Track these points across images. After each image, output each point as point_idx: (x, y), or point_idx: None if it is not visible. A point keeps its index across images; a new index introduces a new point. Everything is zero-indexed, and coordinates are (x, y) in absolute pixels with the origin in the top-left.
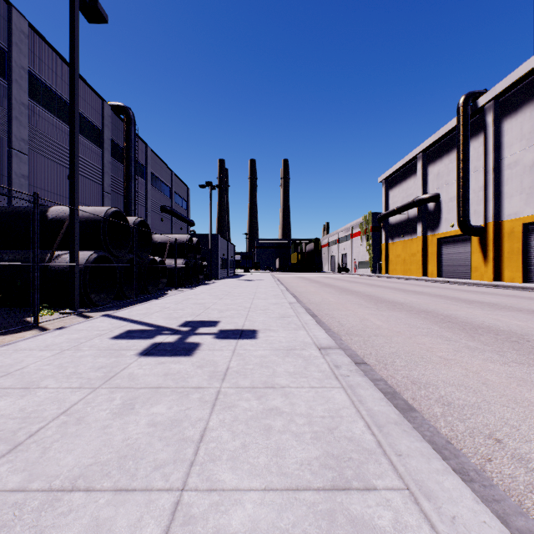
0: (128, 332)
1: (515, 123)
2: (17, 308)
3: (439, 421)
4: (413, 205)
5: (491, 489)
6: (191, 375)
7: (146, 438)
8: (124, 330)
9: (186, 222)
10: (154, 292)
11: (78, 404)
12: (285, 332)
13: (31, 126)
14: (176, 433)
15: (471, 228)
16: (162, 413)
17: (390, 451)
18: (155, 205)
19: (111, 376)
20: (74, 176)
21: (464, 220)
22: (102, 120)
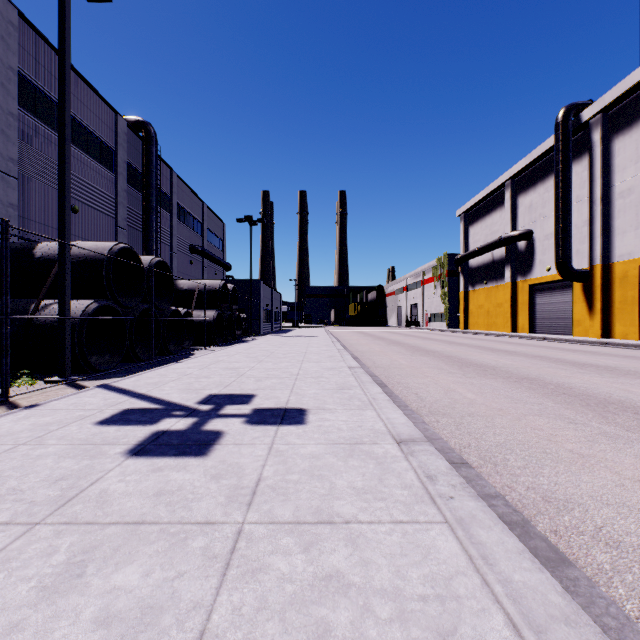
0: (123, 413)
1: (629, 142)
2: None
3: (613, 585)
4: (499, 244)
5: None
6: (199, 496)
7: None
8: (119, 410)
9: (221, 265)
10: (177, 352)
11: None
12: (346, 413)
13: (22, 142)
14: None
15: (573, 272)
16: (130, 588)
17: None
18: (183, 244)
19: (69, 497)
20: (64, 200)
21: (564, 262)
22: (115, 138)
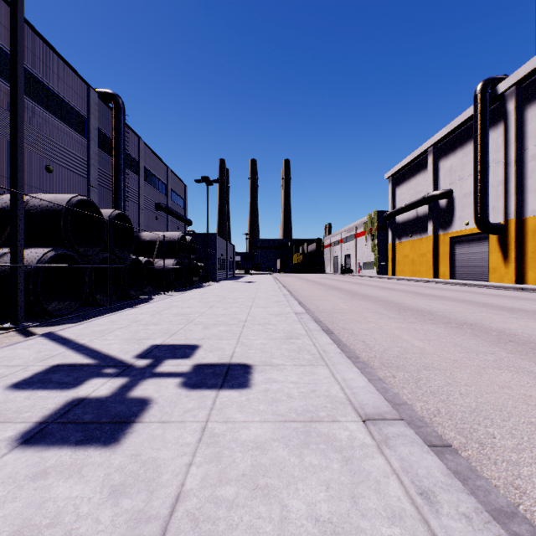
0: (48, 371)
1: None
2: None
3: None
4: (423, 202)
5: None
6: None
7: None
8: (46, 367)
9: (183, 221)
10: (138, 297)
11: None
12: (296, 371)
13: None
14: None
15: (490, 225)
16: None
17: None
18: (149, 202)
19: None
20: (17, 150)
21: (482, 217)
22: (87, 107)
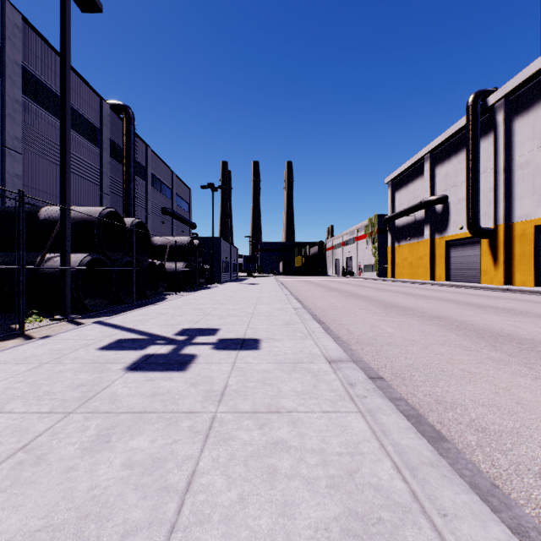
0: (118, 342)
1: (526, 122)
2: (6, 314)
3: (475, 454)
4: (420, 207)
5: None
6: (183, 396)
7: (118, 486)
8: (114, 340)
9: (188, 224)
10: (153, 296)
11: (42, 435)
12: (291, 342)
13: (25, 124)
14: (157, 478)
15: (481, 230)
16: (142, 448)
17: (430, 509)
18: (156, 207)
19: (89, 397)
20: (65, 173)
21: (473, 222)
22: (100, 119)
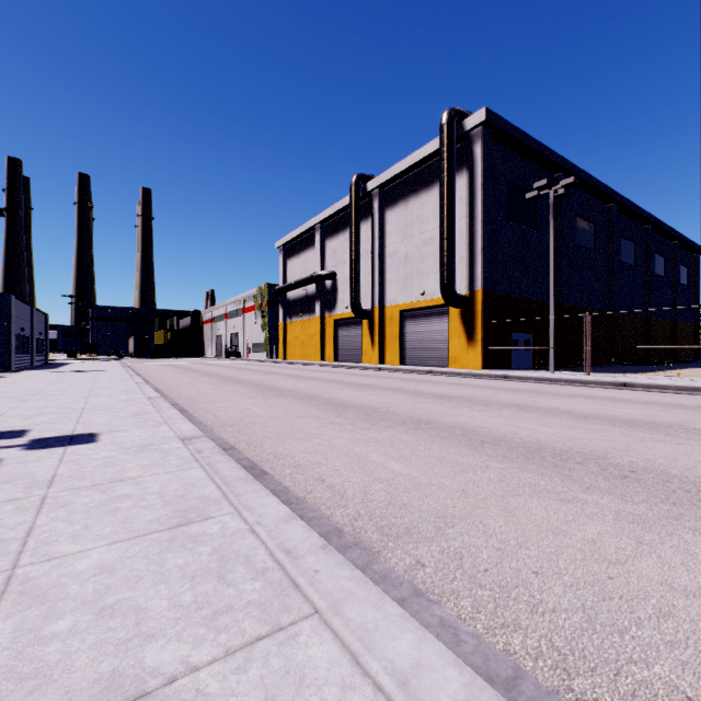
0: None
1: (394, 216)
2: None
3: (286, 478)
4: (311, 281)
5: (302, 504)
6: None
7: None
8: None
9: None
10: None
11: None
12: (141, 430)
13: None
14: None
15: (362, 311)
16: None
17: (231, 495)
18: None
19: None
20: None
21: (356, 303)
22: None
